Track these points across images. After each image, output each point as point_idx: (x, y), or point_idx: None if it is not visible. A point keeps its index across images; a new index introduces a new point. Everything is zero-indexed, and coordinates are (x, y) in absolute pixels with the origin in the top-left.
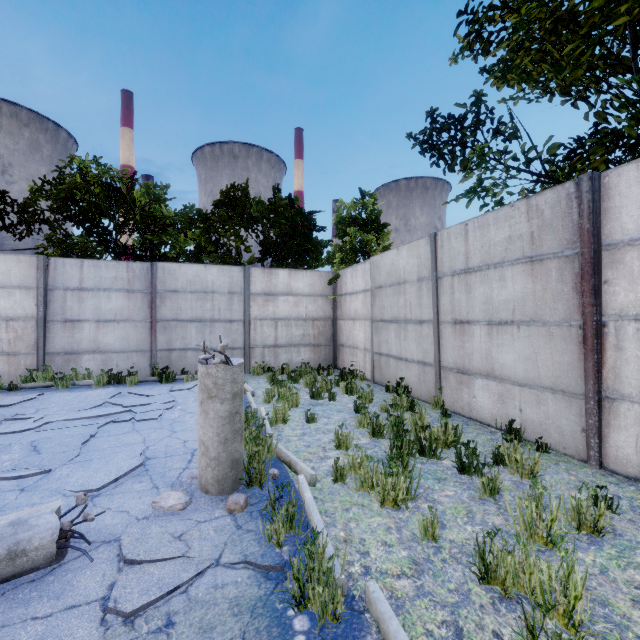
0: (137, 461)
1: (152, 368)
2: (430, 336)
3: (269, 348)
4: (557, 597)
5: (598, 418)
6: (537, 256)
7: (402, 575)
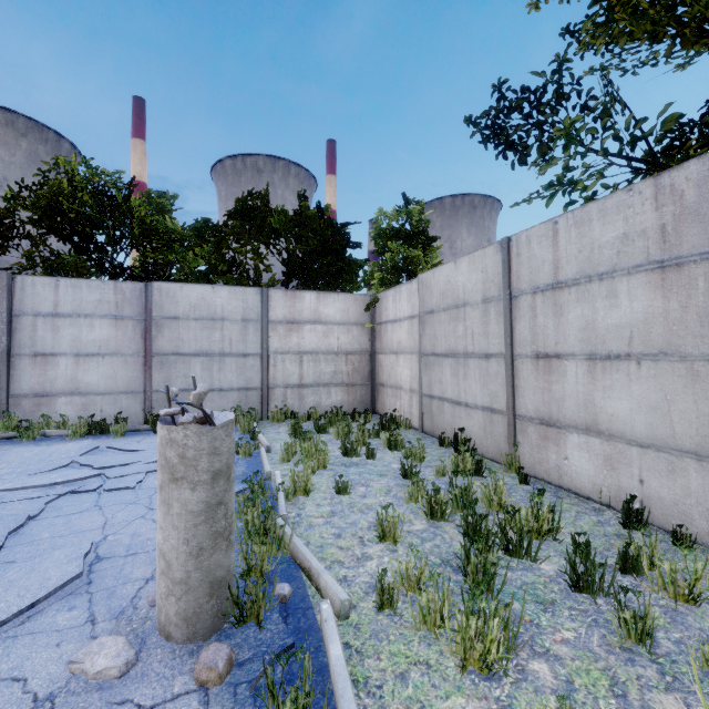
0: (75, 568)
1: (145, 414)
2: (500, 374)
3: (292, 388)
4: None
5: None
6: (672, 259)
7: None
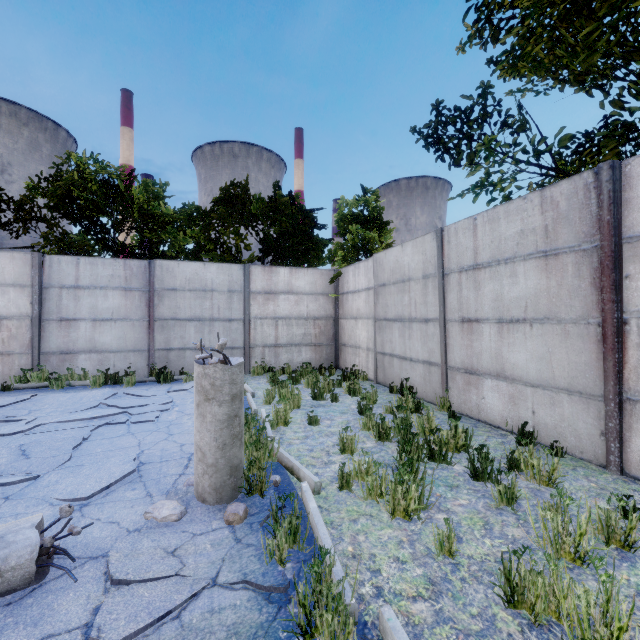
0: (130, 467)
1: (150, 368)
2: (436, 335)
3: (269, 348)
4: (596, 627)
5: (619, 421)
6: (552, 250)
7: (418, 597)
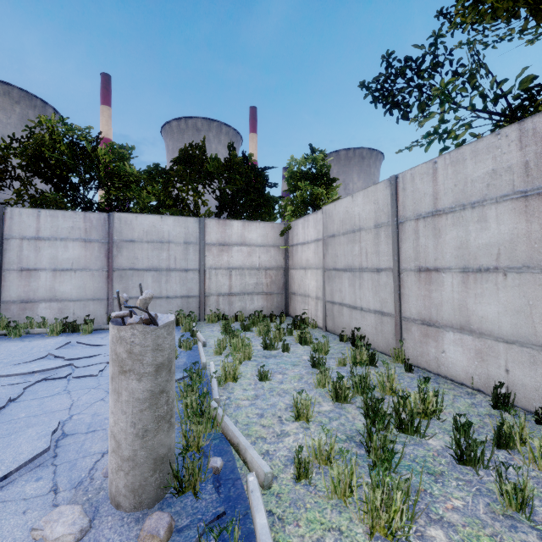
0: (43, 444)
1: (107, 316)
2: (389, 285)
3: (223, 296)
4: None
5: None
6: (534, 190)
7: None
